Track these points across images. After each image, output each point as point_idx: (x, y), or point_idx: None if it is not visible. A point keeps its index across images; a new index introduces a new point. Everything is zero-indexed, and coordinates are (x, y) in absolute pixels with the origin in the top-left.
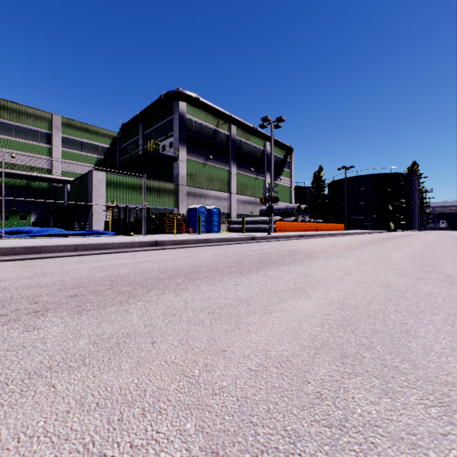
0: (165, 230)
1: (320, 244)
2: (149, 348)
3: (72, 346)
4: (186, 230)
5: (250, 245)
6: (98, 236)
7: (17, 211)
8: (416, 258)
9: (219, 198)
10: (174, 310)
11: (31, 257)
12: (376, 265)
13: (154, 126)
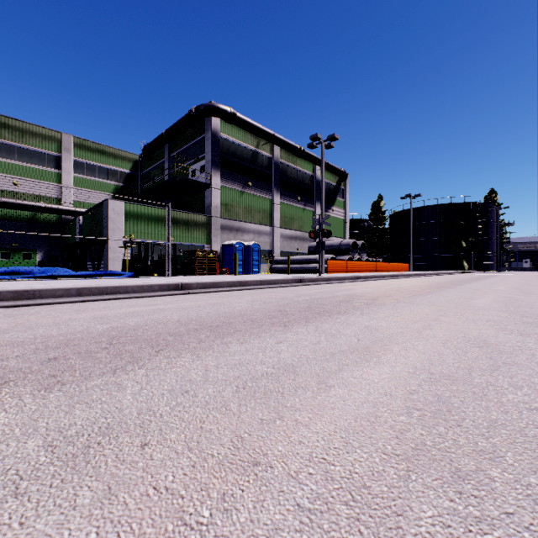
0: (195, 270)
1: (383, 288)
2: (135, 456)
3: (12, 452)
4: (220, 271)
5: (296, 289)
6: (111, 278)
7: (20, 248)
8: (508, 305)
9: (260, 233)
10: (188, 384)
11: (20, 304)
12: (460, 314)
13: (182, 147)
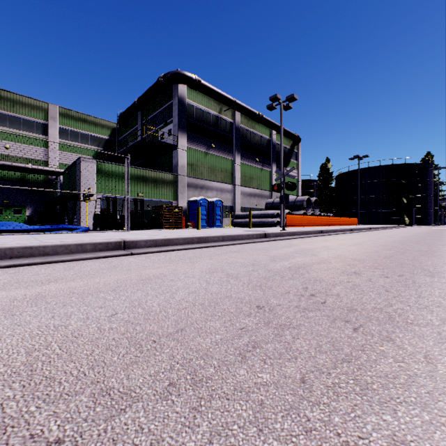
0: (162, 224)
1: (363, 244)
2: None
3: None
4: (186, 225)
5: (264, 247)
6: (63, 233)
7: (11, 204)
8: None
9: (222, 190)
10: None
11: None
12: None
13: (153, 114)
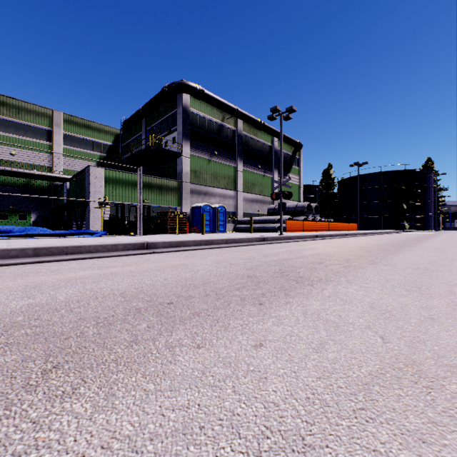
0: (167, 230)
1: (345, 246)
2: None
3: None
4: (190, 230)
5: (261, 248)
6: (85, 237)
7: (17, 210)
8: None
9: (225, 197)
10: None
11: None
12: None
13: (157, 121)
